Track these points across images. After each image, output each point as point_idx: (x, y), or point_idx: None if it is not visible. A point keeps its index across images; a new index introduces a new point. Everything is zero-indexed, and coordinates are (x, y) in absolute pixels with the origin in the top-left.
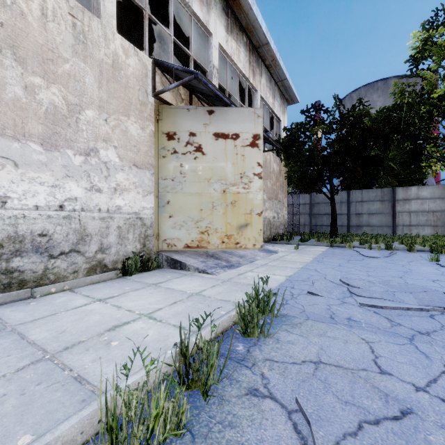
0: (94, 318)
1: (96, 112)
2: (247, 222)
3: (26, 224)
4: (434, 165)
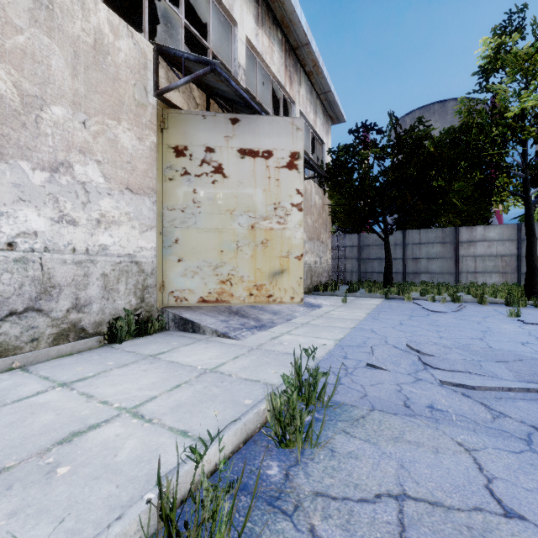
0: (44, 419)
1: (69, 110)
2: (282, 268)
3: None
4: (506, 200)
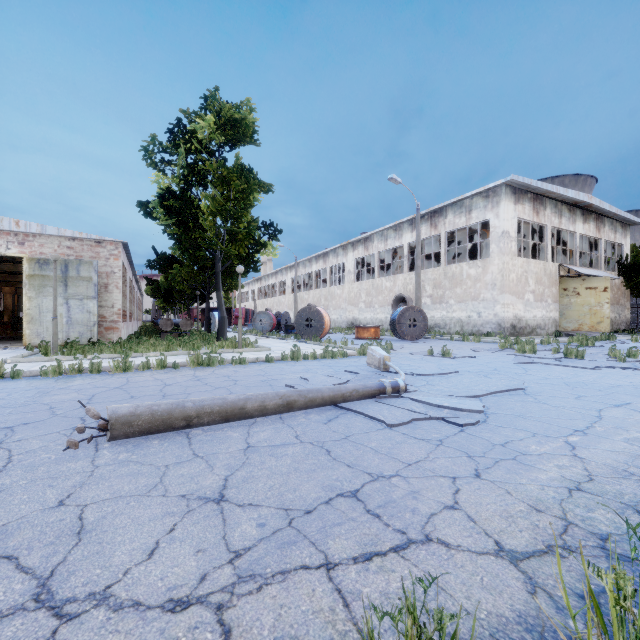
0: None
1: (547, 289)
2: (601, 321)
3: (538, 322)
4: None
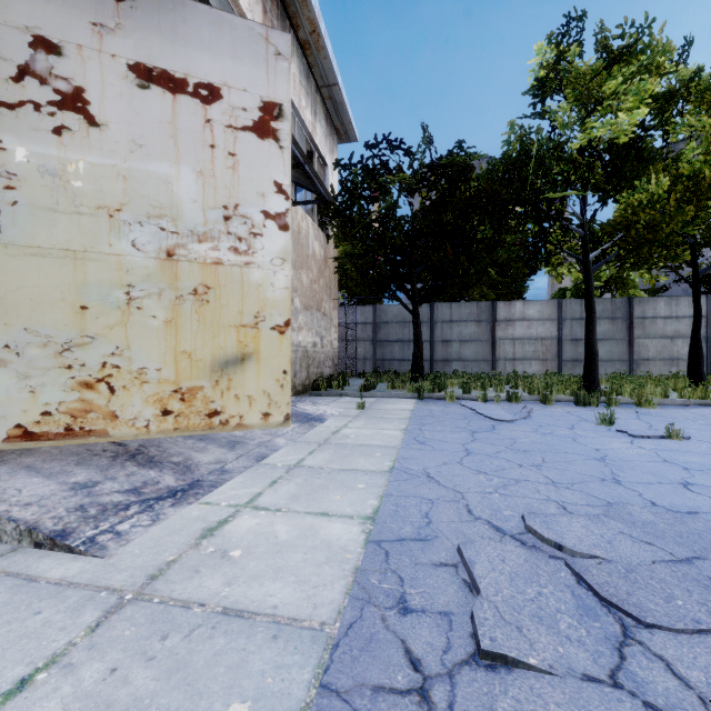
0: None
1: None
2: (244, 351)
3: None
4: (560, 265)
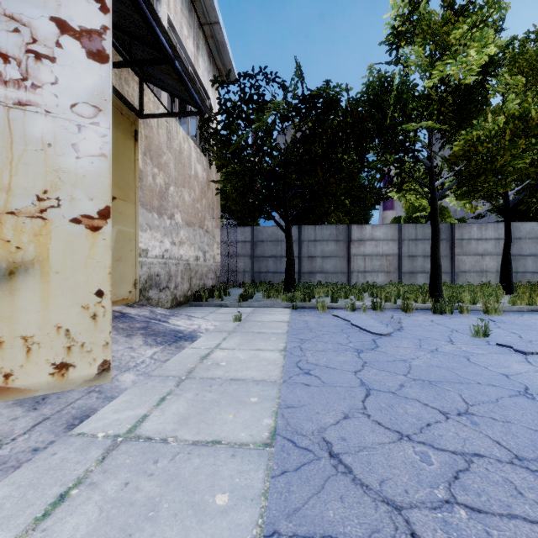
0: None
1: None
2: (14, 258)
3: None
4: (408, 192)
